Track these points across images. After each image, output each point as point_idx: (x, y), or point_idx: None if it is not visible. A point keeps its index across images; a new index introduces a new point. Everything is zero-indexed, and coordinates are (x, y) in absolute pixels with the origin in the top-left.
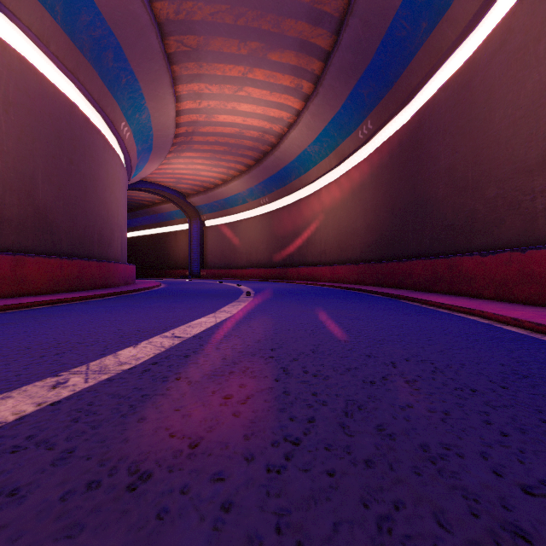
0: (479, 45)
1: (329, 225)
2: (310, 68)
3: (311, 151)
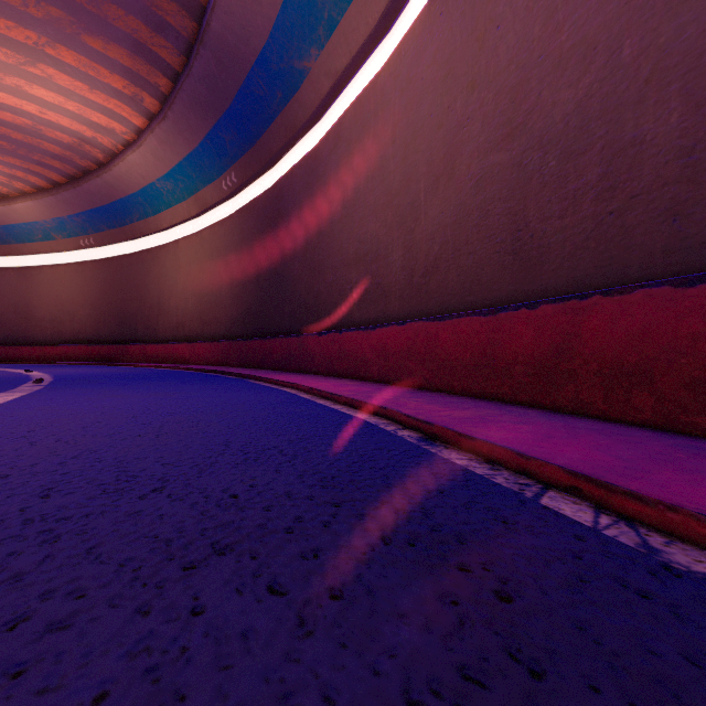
0: (322, 138)
1: (189, 290)
2: (154, 81)
3: (162, 187)
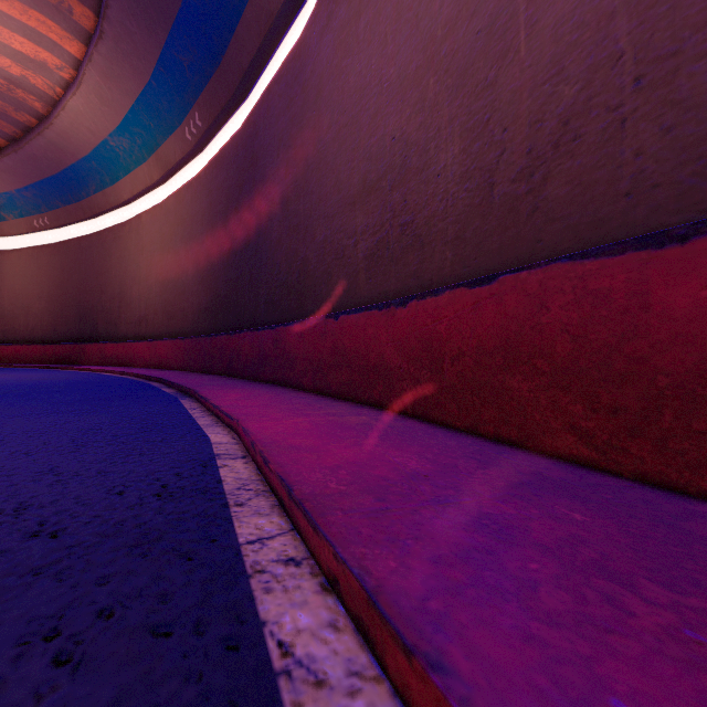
0: (308, 17)
1: (152, 275)
2: None
3: (117, 146)
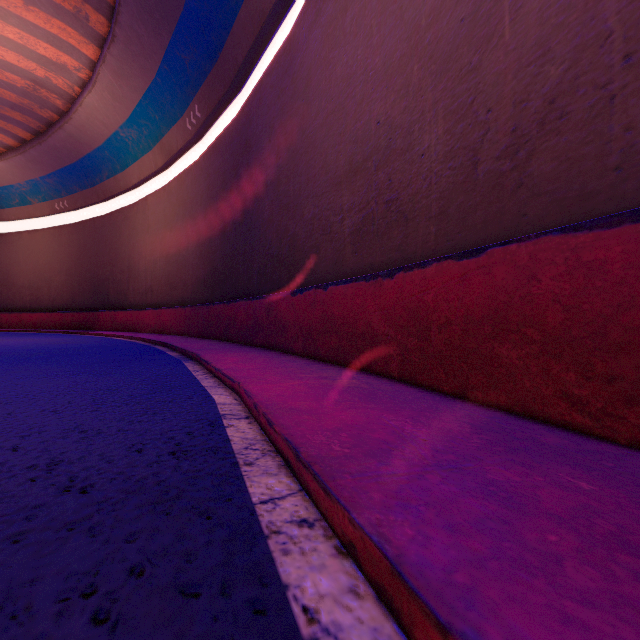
0: (298, 15)
1: (157, 251)
2: None
3: (127, 137)
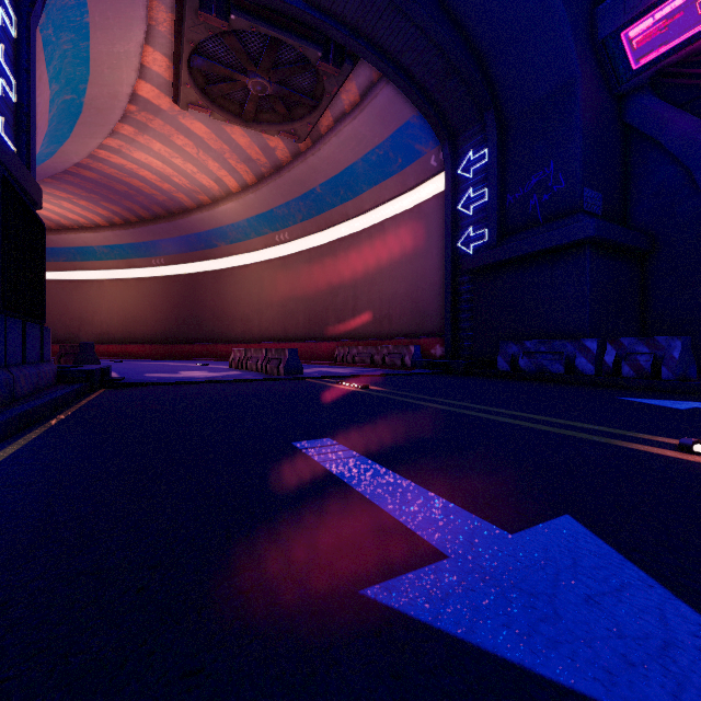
0: (223, 268)
1: (114, 312)
2: (128, 217)
3: (99, 250)
